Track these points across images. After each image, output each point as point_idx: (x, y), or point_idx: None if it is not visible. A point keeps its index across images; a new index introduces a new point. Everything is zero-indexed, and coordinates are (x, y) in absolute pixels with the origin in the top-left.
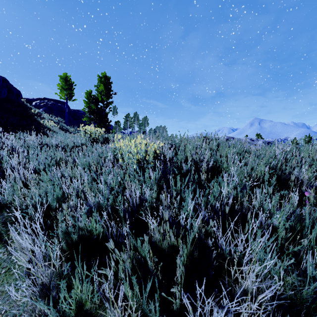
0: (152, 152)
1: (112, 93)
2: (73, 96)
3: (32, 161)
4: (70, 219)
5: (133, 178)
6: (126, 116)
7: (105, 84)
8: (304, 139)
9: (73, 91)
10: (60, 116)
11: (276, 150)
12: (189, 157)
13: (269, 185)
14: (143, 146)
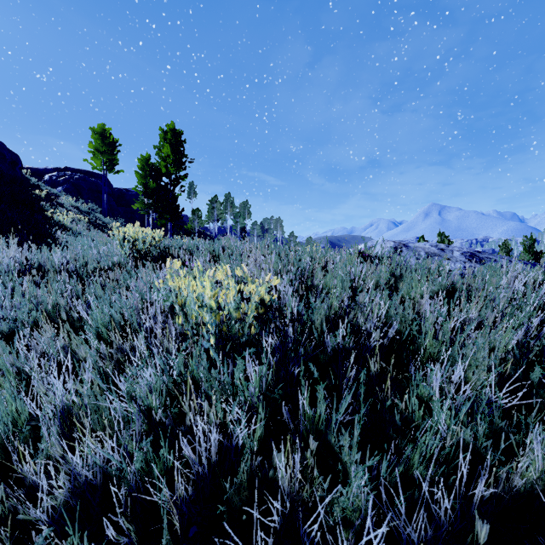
0: (253, 305)
1: (186, 160)
2: (115, 165)
3: None
4: None
5: (207, 372)
6: (212, 200)
7: (172, 145)
8: (523, 243)
9: (115, 157)
10: (94, 199)
11: (504, 279)
12: (336, 307)
13: (542, 396)
14: (232, 293)
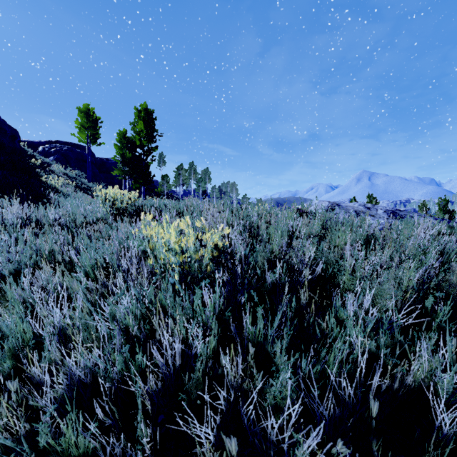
0: (208, 248)
1: (156, 134)
2: (98, 138)
3: (1, 254)
4: (3, 442)
5: (172, 301)
6: (178, 168)
7: (145, 121)
8: (438, 203)
9: (98, 131)
10: (80, 167)
11: (415, 231)
12: (276, 252)
13: (434, 319)
14: (192, 239)
